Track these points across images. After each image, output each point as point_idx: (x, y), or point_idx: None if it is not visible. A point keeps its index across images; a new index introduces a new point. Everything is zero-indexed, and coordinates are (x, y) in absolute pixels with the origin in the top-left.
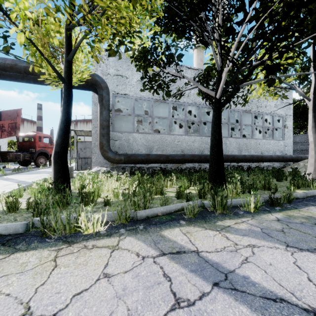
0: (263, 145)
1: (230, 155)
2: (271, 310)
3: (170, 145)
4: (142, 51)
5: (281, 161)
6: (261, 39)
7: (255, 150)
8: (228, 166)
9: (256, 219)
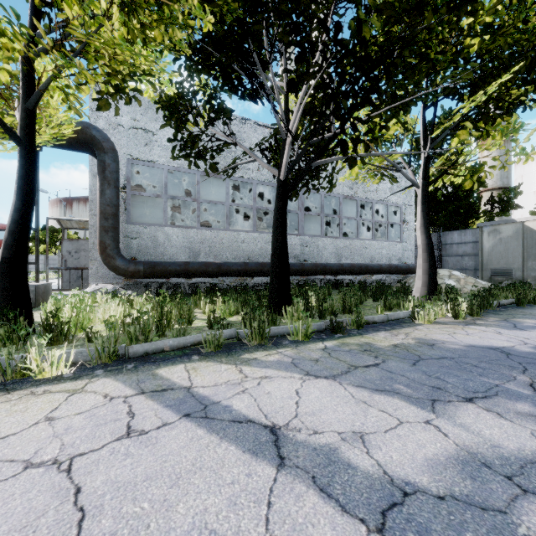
0: (373, 249)
1: (320, 264)
2: (229, 430)
3: (229, 247)
4: (167, 98)
5: (394, 272)
6: (330, 103)
7: (361, 256)
8: (322, 280)
9: (297, 349)
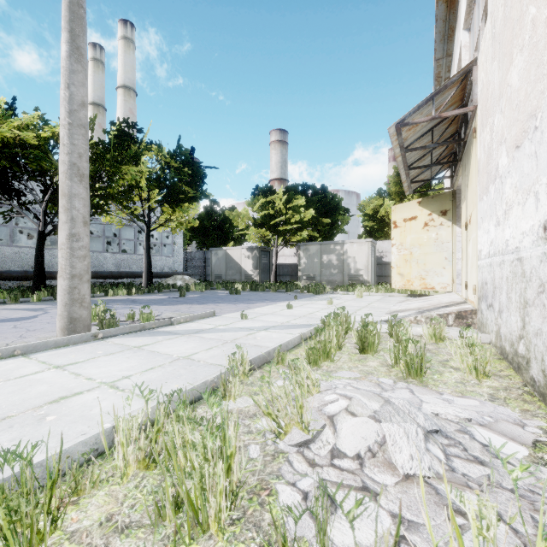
0: None
1: (93, 271)
2: None
3: (12, 259)
4: None
5: (156, 277)
6: None
7: (138, 266)
8: (103, 283)
9: (31, 303)
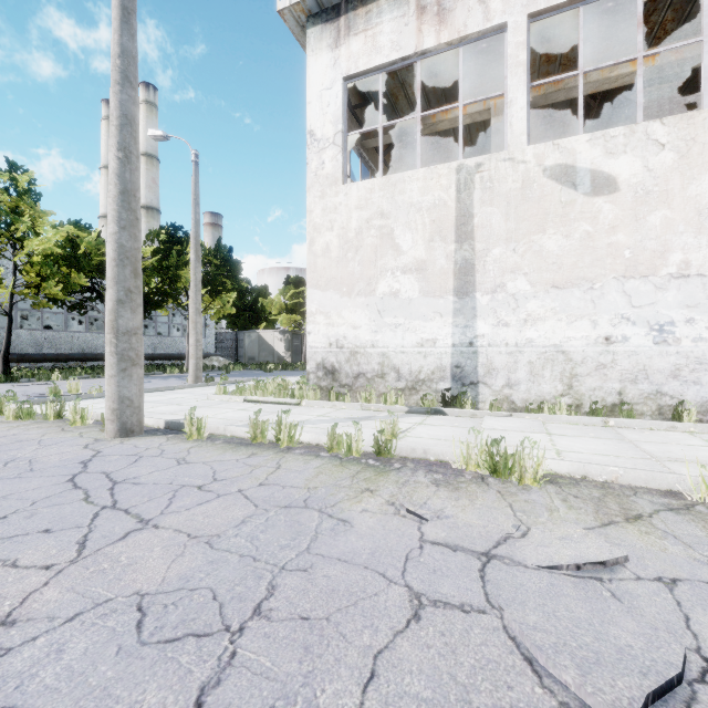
0: (182, 344)
1: None
2: None
3: (67, 343)
4: None
5: None
6: None
7: (172, 348)
8: None
9: None
